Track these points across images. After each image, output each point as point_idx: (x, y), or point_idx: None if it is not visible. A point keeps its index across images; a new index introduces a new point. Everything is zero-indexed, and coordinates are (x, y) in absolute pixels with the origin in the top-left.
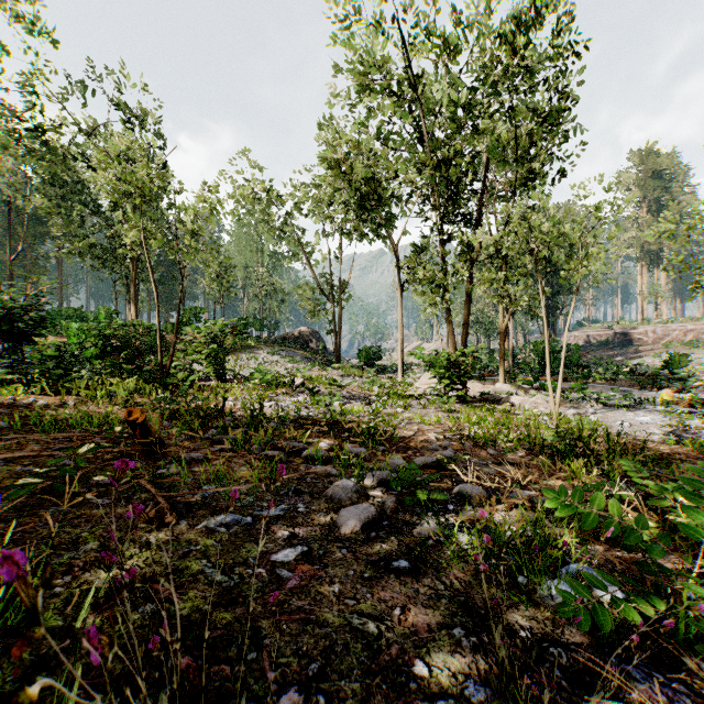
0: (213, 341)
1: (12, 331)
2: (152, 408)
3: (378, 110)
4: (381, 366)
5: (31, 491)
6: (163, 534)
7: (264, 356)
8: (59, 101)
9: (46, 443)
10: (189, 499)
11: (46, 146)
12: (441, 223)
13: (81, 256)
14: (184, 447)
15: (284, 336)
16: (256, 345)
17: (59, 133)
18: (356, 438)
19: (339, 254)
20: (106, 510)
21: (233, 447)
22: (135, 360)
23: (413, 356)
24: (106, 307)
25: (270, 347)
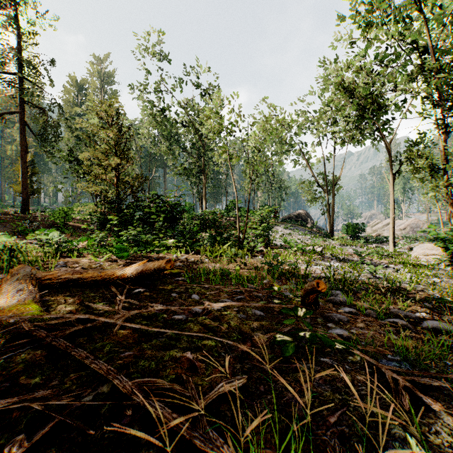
0: (262, 221)
1: (170, 217)
2: (266, 269)
3: (378, 40)
4: (362, 238)
5: (294, 349)
6: (440, 424)
7: (281, 230)
8: (171, 93)
9: (226, 292)
10: (431, 383)
11: (165, 118)
12: (446, 118)
13: (179, 175)
14: (328, 308)
15: (288, 216)
16: (273, 223)
17: (170, 110)
18: (450, 310)
19: (330, 157)
20: (347, 375)
21: (355, 310)
22: (221, 233)
23: (386, 230)
24: (188, 202)
25: (282, 224)
